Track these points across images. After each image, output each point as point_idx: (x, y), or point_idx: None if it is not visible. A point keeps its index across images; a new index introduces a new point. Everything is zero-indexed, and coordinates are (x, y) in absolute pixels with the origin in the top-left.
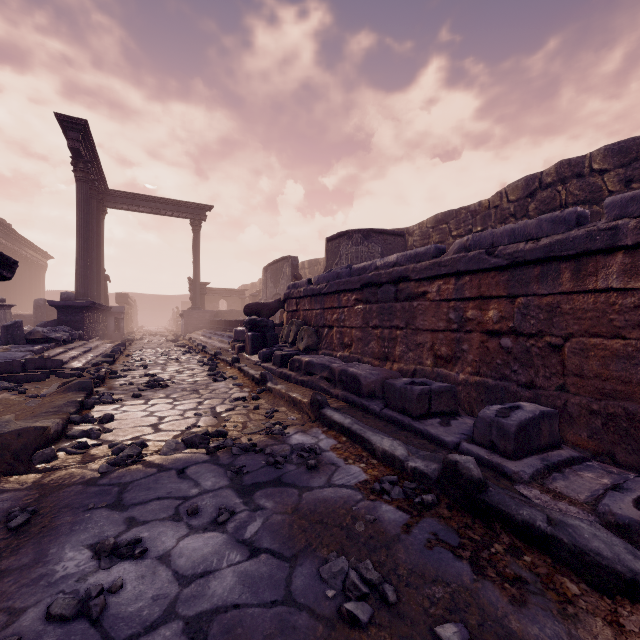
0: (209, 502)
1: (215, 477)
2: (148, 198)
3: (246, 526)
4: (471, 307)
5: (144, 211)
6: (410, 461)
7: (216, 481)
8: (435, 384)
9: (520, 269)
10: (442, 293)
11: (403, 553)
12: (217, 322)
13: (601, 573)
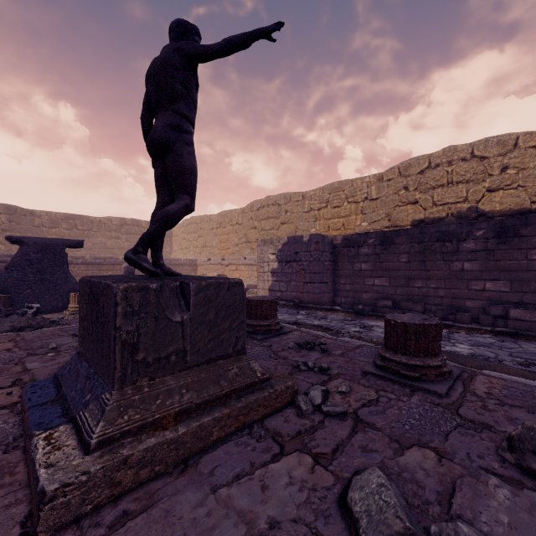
0: None
1: None
2: None
3: None
4: None
5: None
6: None
7: None
8: None
9: None
10: None
11: None
12: None
13: None
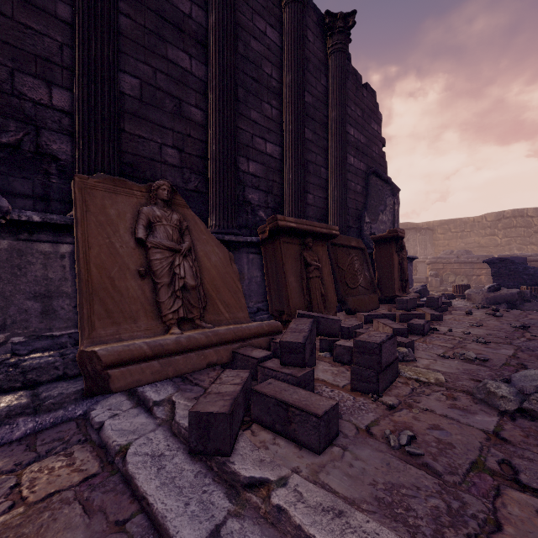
0: None
1: None
2: None
3: None
4: None
5: None
6: None
7: None
8: None
9: None
10: None
11: None
12: None
13: None
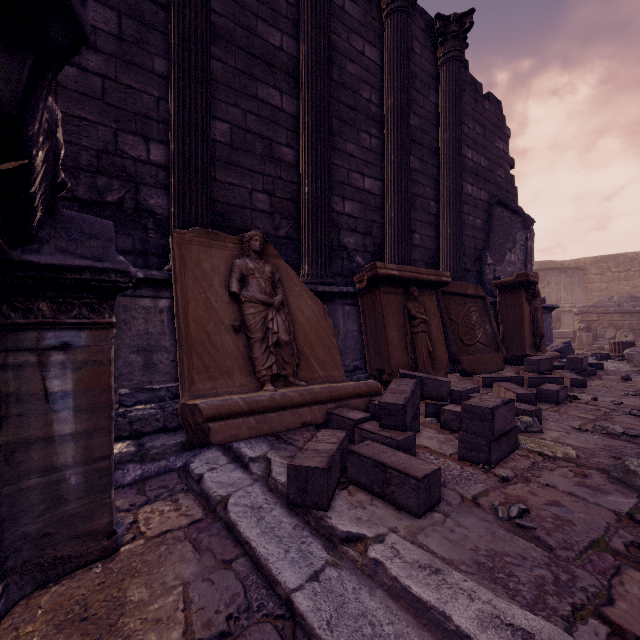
0: None
1: None
2: None
3: None
4: None
5: None
6: None
7: None
8: None
9: None
10: None
11: None
12: None
13: None
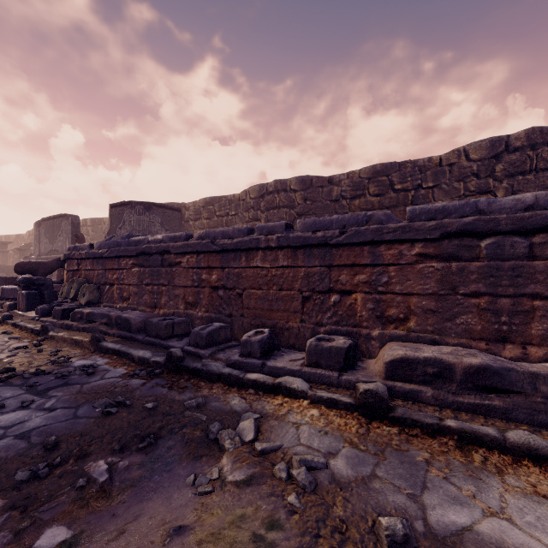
0: (12, 402)
1: (13, 391)
2: None
3: (45, 404)
4: (205, 273)
5: None
6: (153, 358)
7: (14, 392)
8: (177, 319)
9: (226, 253)
10: (190, 263)
11: (139, 392)
12: None
13: (212, 376)
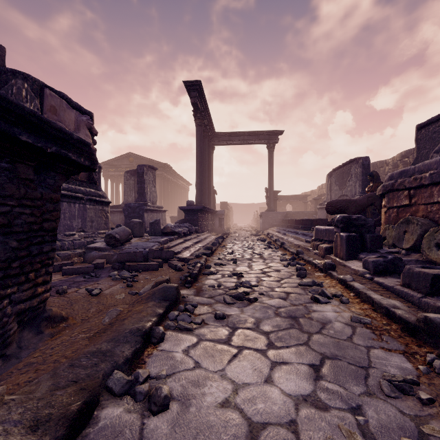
0: None
1: None
2: (238, 134)
3: None
4: None
5: (236, 143)
6: None
7: None
8: None
9: None
10: None
11: None
12: (288, 221)
13: None
